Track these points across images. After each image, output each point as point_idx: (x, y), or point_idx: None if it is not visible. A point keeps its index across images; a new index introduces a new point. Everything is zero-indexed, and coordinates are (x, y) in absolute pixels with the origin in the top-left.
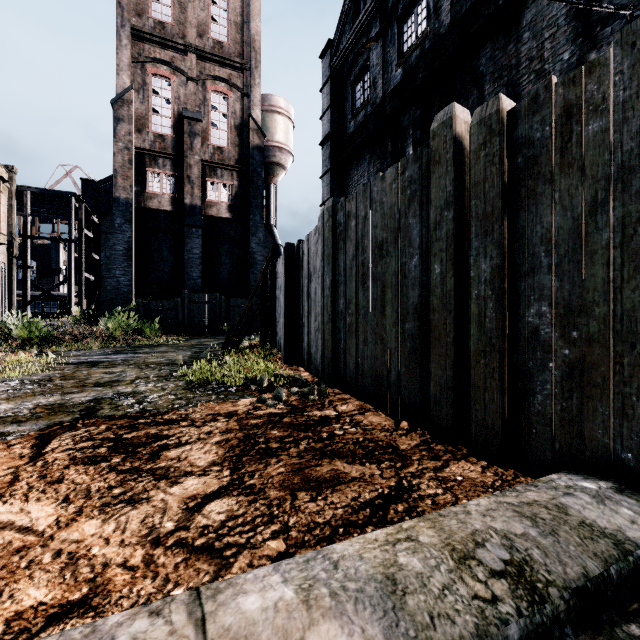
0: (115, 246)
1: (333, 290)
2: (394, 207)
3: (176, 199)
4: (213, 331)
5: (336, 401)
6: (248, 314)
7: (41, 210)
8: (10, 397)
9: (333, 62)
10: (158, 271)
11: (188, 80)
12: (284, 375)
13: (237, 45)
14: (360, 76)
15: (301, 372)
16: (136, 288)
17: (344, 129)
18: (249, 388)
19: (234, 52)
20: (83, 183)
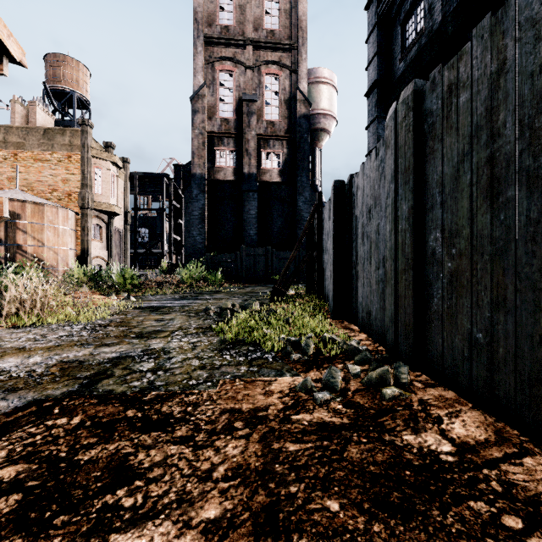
0: (193, 212)
1: (415, 220)
2: None
3: (237, 170)
4: (266, 280)
5: (433, 405)
6: (295, 265)
7: (147, 190)
8: (53, 346)
9: (380, 7)
10: (224, 230)
11: (246, 69)
12: (336, 341)
13: (286, 29)
14: (411, 11)
15: (355, 333)
16: (208, 245)
17: (392, 73)
18: (290, 357)
19: (284, 36)
20: (174, 168)
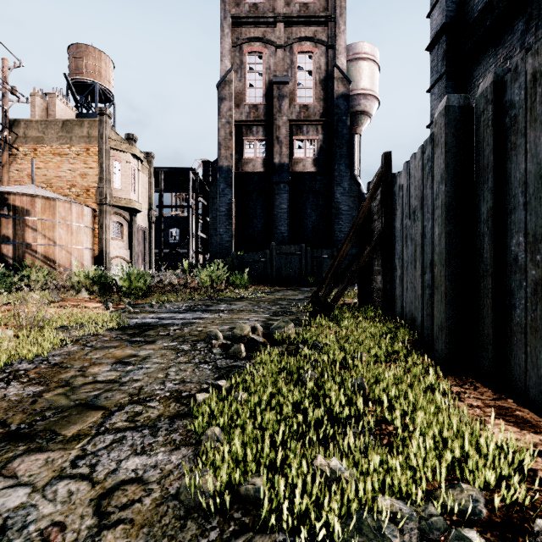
0: (219, 208)
1: None
2: None
3: (267, 161)
4: (299, 282)
5: None
6: None
7: (174, 187)
8: None
9: None
10: (252, 227)
11: (277, 48)
12: None
13: (322, 1)
14: None
15: None
16: (235, 243)
17: (468, 11)
18: None
19: (319, 8)
20: (203, 165)
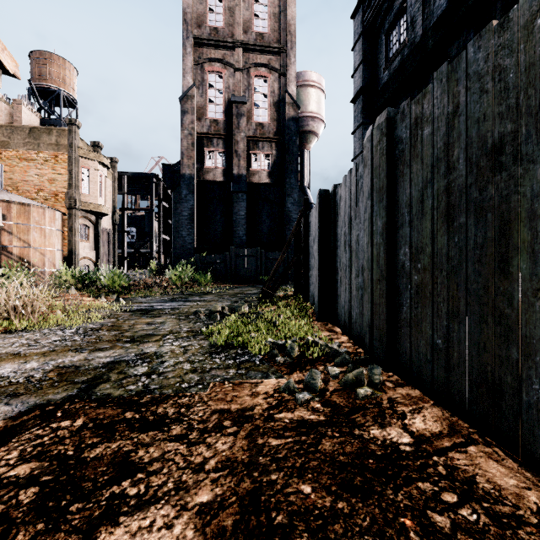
0: (182, 212)
1: (388, 236)
2: (539, 63)
3: (226, 171)
4: (255, 280)
5: (400, 402)
6: (284, 266)
7: (135, 189)
8: (48, 351)
9: (365, 17)
10: (213, 231)
11: (236, 71)
12: (319, 344)
13: (275, 33)
14: (395, 22)
15: (338, 335)
16: (197, 245)
17: (377, 81)
18: (276, 360)
19: (273, 39)
20: (163, 167)
